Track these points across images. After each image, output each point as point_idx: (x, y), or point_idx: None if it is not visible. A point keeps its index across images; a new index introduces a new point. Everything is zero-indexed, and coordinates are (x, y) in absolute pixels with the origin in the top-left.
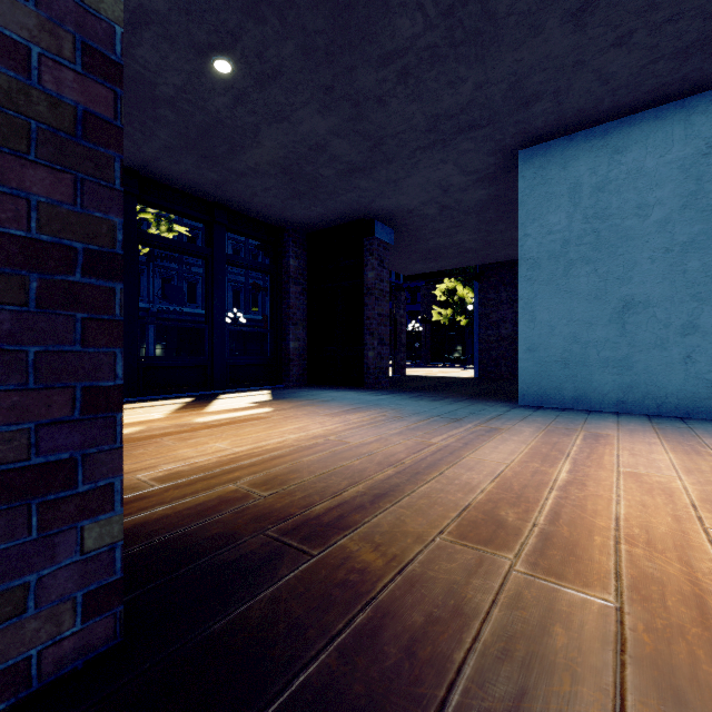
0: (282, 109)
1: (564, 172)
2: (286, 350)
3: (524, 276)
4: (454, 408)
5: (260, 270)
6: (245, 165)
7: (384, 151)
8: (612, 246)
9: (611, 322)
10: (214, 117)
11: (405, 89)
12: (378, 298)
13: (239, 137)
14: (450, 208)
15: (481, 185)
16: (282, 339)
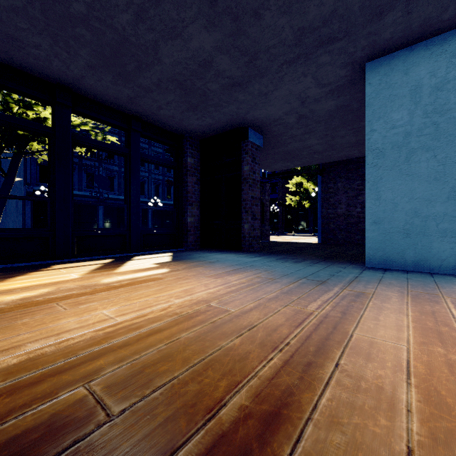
0: (175, 25)
1: (406, 77)
2: (185, 224)
3: (370, 163)
4: (315, 270)
5: (166, 166)
6: (150, 81)
7: (257, 66)
8: (450, 135)
9: (449, 199)
10: (121, 35)
11: (277, 1)
12: (252, 185)
13: (143, 55)
14: (305, 117)
15: (331, 96)
16: (182, 216)
